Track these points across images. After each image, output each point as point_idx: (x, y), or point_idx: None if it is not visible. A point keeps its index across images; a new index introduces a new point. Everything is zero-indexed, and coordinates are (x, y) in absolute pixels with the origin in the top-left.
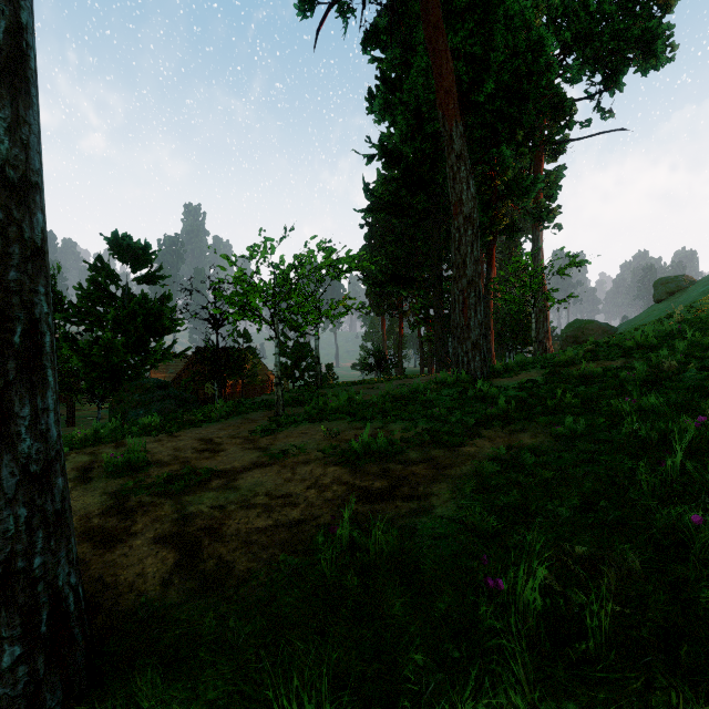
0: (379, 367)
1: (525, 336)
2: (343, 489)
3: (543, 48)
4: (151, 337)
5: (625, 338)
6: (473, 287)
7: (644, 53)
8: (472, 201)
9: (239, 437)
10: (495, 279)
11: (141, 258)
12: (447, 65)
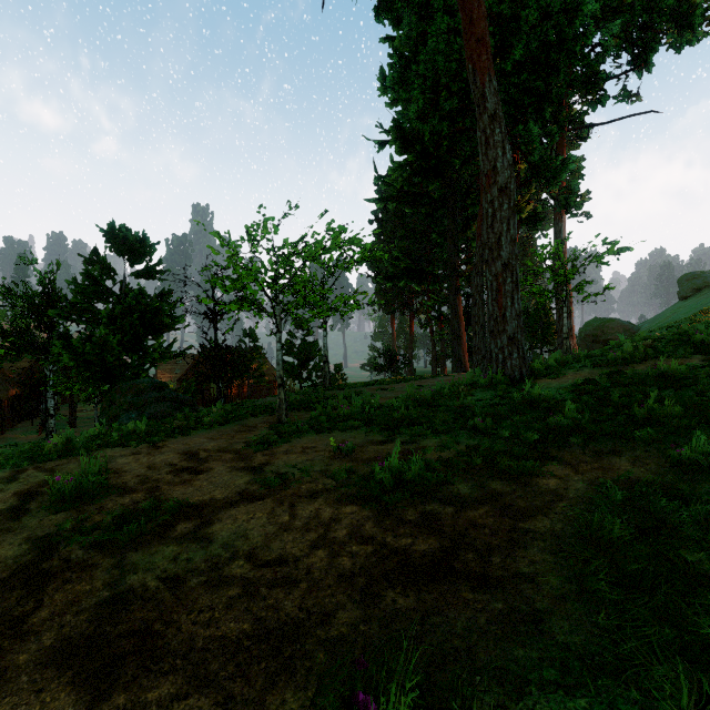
0: (390, 367)
1: (546, 334)
2: (368, 551)
3: (579, 7)
4: (149, 334)
5: (684, 332)
6: (509, 271)
7: (679, 26)
8: (508, 169)
9: (230, 450)
10: (521, 270)
11: (139, 251)
12: (478, 9)
